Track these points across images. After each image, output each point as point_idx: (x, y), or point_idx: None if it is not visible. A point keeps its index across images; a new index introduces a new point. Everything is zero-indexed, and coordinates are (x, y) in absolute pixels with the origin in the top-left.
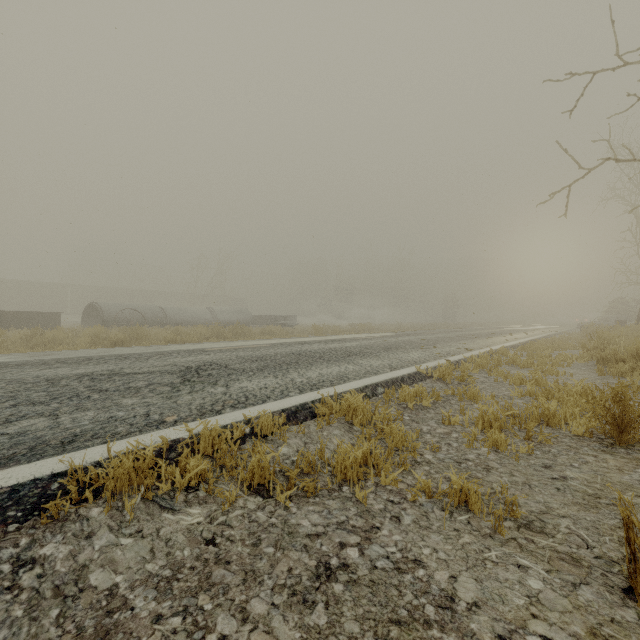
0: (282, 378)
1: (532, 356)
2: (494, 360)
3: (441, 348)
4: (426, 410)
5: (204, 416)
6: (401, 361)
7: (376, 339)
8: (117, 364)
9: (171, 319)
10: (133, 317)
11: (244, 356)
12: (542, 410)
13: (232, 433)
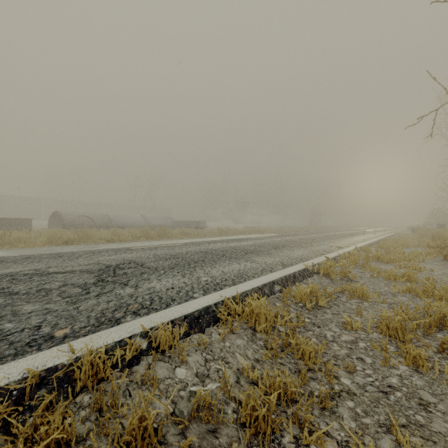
0: (189, 277)
1: (389, 253)
2: (362, 256)
3: (317, 246)
4: (322, 310)
5: (100, 328)
6: (289, 258)
7: (266, 239)
8: (47, 263)
9: (114, 223)
10: (86, 222)
11: (160, 254)
12: (442, 314)
13: (125, 351)
